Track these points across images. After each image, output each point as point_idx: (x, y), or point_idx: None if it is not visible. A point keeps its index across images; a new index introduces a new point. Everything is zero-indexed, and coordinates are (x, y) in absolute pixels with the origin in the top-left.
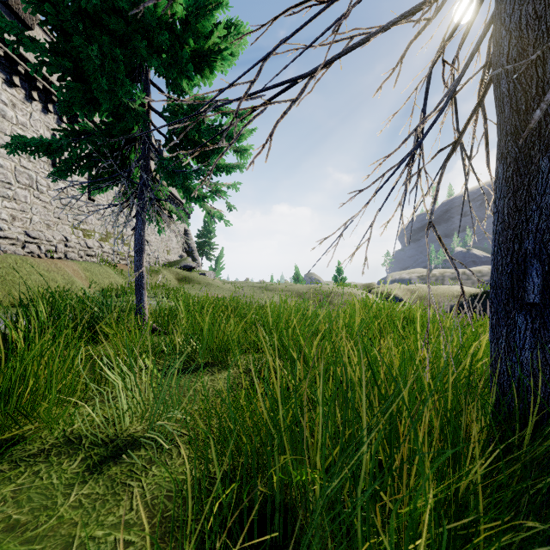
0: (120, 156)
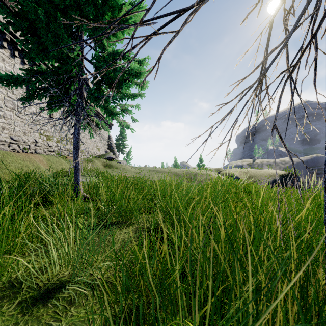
0: (65, 88)
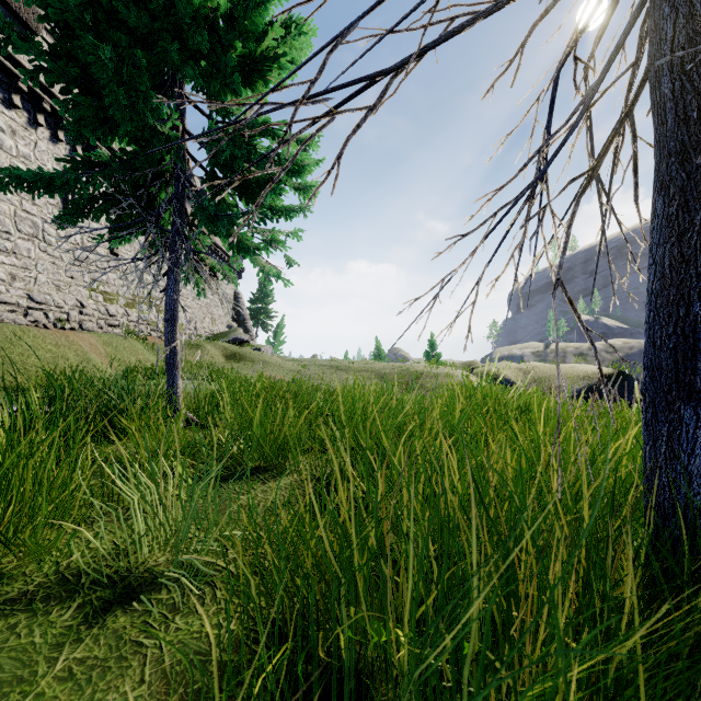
0: (147, 196)
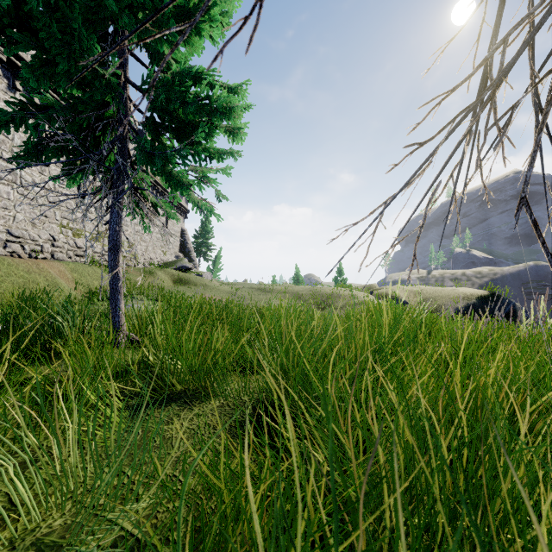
0: (94, 139)
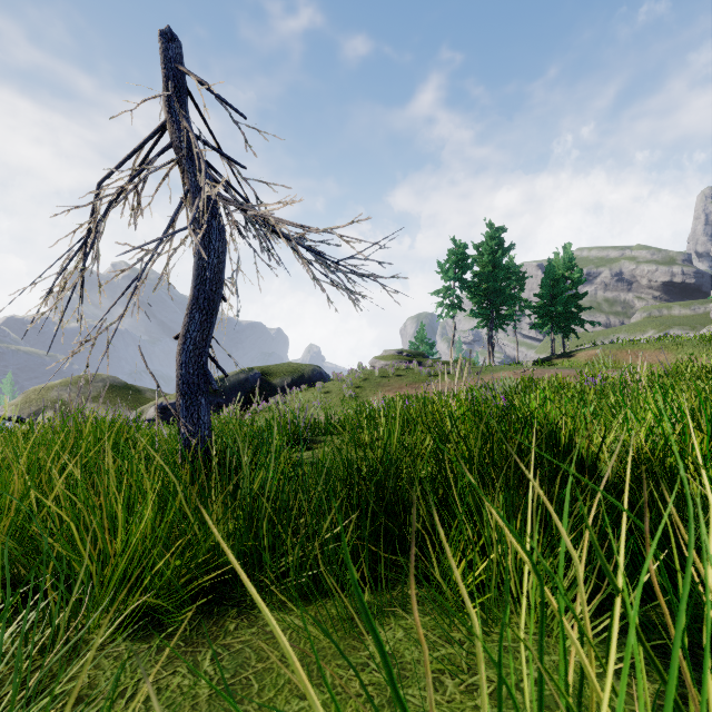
0: None
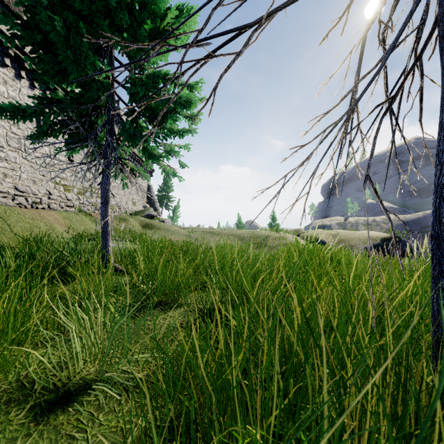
0: (89, 122)
